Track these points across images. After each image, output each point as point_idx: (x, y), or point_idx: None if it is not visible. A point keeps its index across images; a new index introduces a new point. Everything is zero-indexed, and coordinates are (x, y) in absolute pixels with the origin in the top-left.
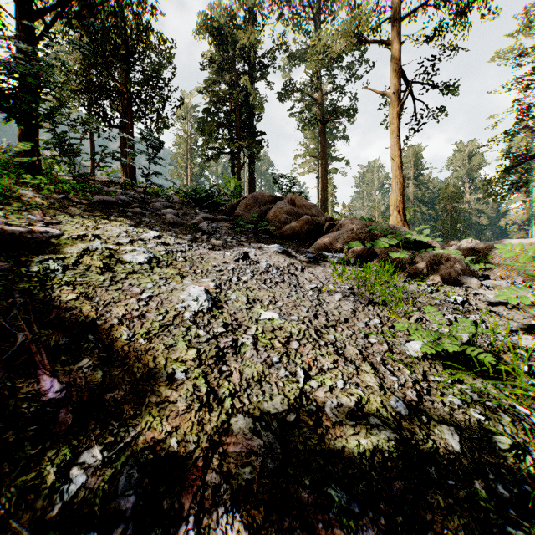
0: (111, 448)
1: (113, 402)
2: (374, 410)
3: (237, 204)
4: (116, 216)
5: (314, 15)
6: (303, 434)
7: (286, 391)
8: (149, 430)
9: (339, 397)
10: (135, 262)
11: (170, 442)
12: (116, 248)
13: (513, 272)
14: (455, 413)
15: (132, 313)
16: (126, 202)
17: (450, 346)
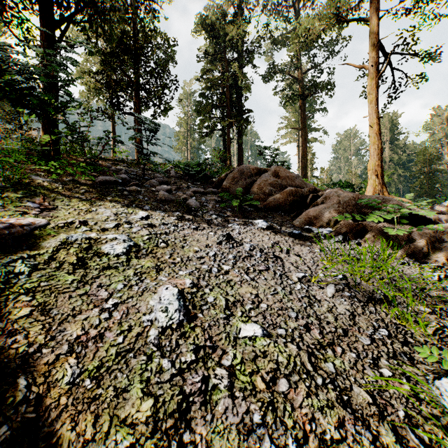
0: None
1: None
2: None
3: (225, 177)
4: (112, 197)
5: (295, 4)
6: None
7: None
8: None
9: None
10: (112, 253)
11: None
12: (98, 237)
13: None
14: None
15: (89, 333)
16: (127, 180)
17: None
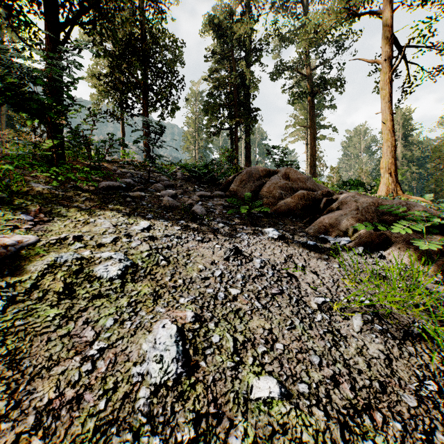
0: None
1: None
2: None
3: (233, 179)
4: (114, 204)
5: None
6: None
7: None
8: None
9: None
10: (105, 277)
11: None
12: (91, 256)
13: None
14: None
15: (64, 394)
16: (131, 185)
17: None
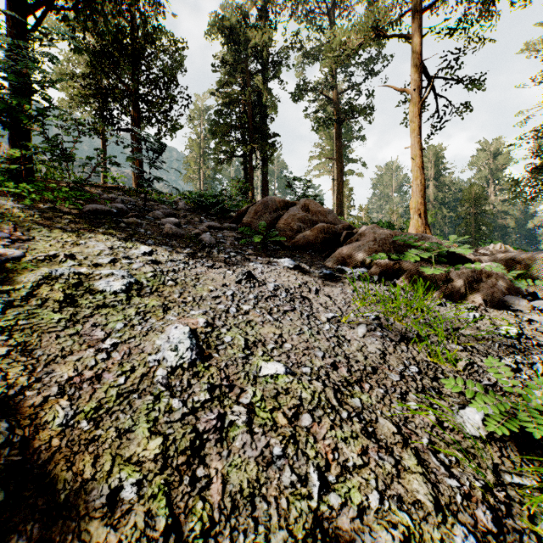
0: None
1: None
2: None
3: (246, 210)
4: (105, 228)
5: (330, 11)
6: None
7: (291, 520)
8: None
9: (375, 530)
10: (108, 290)
11: None
12: (89, 272)
13: None
14: None
15: (83, 374)
16: (123, 211)
17: (535, 430)
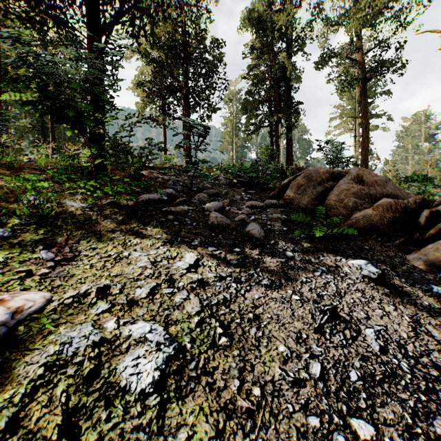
0: None
1: None
2: None
3: (287, 184)
4: (153, 226)
5: None
6: None
7: None
8: None
9: None
10: (133, 388)
11: None
12: (116, 333)
13: None
14: None
15: None
16: (173, 196)
17: None
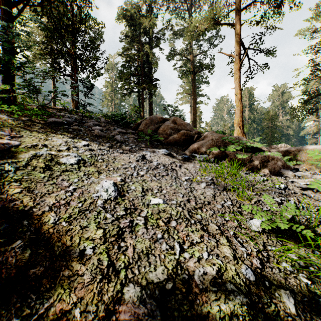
0: (26, 320)
1: (34, 277)
2: (230, 277)
3: (140, 123)
4: (61, 132)
5: (188, 8)
6: (178, 300)
7: (166, 263)
8: (59, 302)
9: (205, 266)
10: (68, 163)
11: (74, 312)
12: (56, 154)
13: (313, 166)
14: (288, 277)
15: (60, 202)
16: (70, 122)
17: (282, 225)
